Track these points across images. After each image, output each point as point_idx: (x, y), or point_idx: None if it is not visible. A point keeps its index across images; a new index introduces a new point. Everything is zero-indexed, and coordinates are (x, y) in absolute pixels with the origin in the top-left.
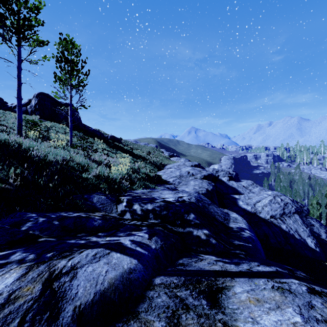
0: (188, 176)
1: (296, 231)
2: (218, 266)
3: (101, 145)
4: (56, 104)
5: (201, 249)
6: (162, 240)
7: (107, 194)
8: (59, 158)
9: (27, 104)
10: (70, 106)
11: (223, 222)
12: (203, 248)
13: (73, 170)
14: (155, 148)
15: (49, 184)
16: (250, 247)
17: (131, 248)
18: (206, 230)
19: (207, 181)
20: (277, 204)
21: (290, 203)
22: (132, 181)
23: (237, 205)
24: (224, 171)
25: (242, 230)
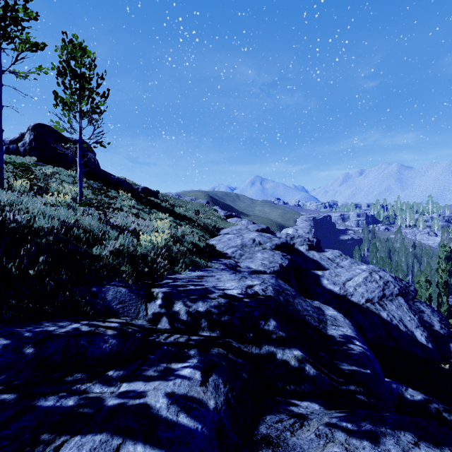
0: (253, 245)
1: (401, 320)
2: (340, 448)
3: (129, 201)
4: (62, 142)
5: (291, 387)
6: (226, 382)
7: (130, 285)
8: (55, 223)
9: (19, 140)
10: (79, 143)
11: (318, 327)
12: (295, 384)
13: (77, 243)
14: (205, 206)
15: (29, 271)
16: (369, 375)
17: (167, 418)
18: (298, 350)
19: (280, 253)
20: (374, 283)
21: (392, 281)
22: (173, 257)
23: (320, 284)
24: (301, 237)
25: (348, 340)
